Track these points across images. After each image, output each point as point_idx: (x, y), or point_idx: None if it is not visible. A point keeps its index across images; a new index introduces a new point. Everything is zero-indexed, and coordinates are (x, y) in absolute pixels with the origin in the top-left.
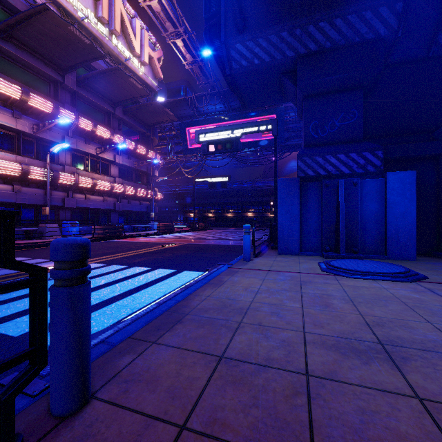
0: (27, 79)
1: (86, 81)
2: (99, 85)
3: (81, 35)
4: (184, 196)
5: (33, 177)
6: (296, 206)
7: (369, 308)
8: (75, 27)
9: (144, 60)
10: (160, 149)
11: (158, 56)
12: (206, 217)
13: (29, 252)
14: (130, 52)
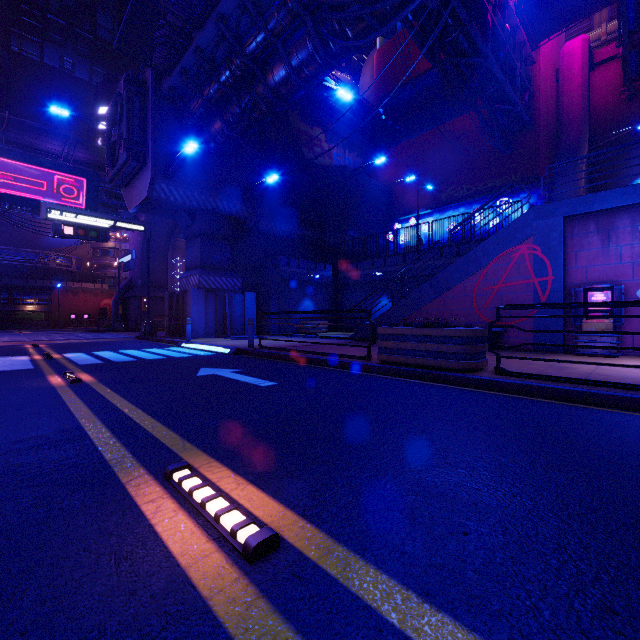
0: None
1: None
2: None
3: None
4: None
5: None
6: (203, 307)
7: (266, 341)
8: None
9: None
10: None
11: None
12: None
13: None
14: None
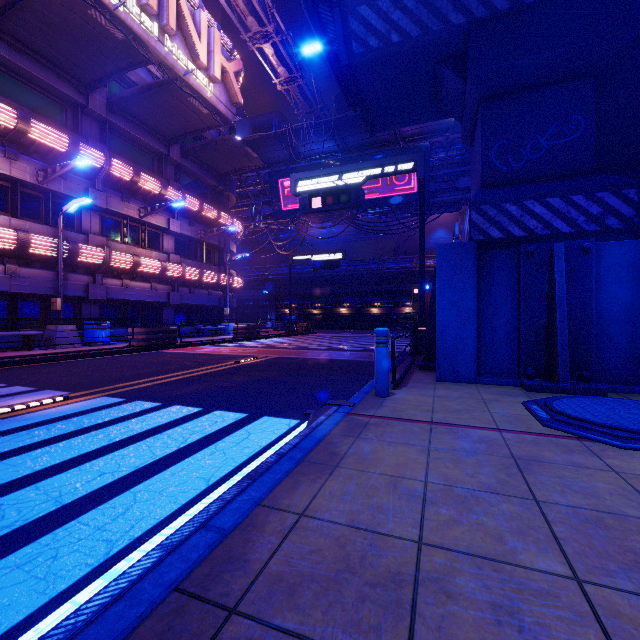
0: (30, 99)
1: (123, 104)
2: (143, 111)
3: (108, 25)
4: (277, 283)
5: (37, 251)
6: (470, 294)
7: None
8: (99, 11)
9: (214, 74)
10: (240, 212)
11: (235, 69)
12: (310, 314)
13: (14, 372)
14: (193, 62)
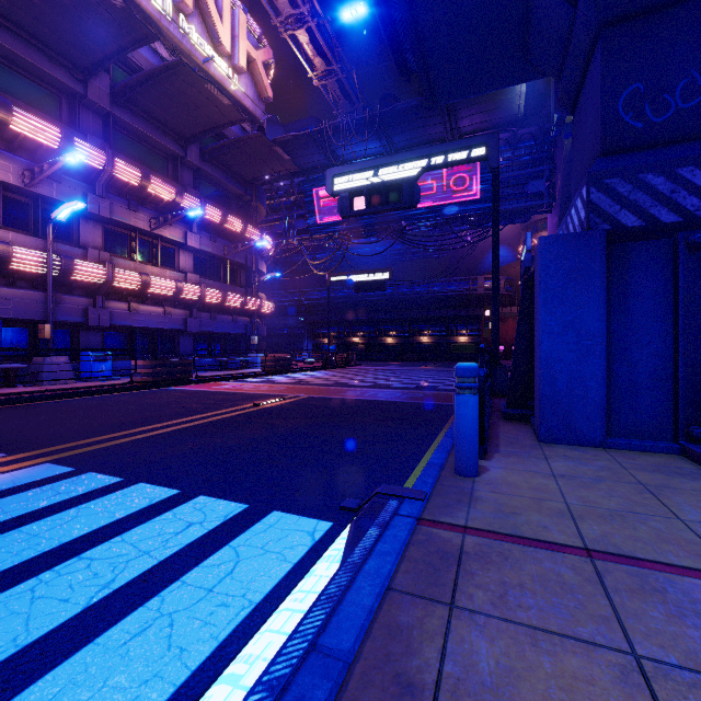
0: (16, 86)
1: (128, 94)
2: (154, 103)
3: None
4: (314, 309)
5: (21, 267)
6: (595, 311)
7: None
8: None
9: (239, 63)
10: (271, 227)
11: (264, 58)
12: (351, 344)
13: None
14: (214, 48)
